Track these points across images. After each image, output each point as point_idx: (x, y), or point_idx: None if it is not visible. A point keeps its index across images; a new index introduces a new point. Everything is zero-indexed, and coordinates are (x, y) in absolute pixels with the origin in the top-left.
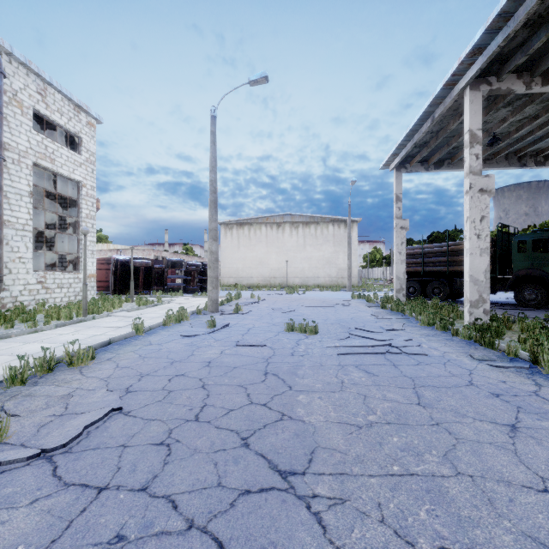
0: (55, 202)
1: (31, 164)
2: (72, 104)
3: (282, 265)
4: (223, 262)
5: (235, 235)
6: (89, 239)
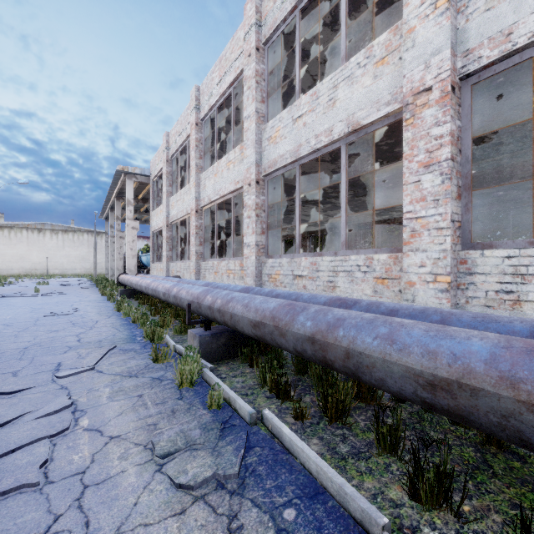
0: None
1: None
2: None
3: (43, 260)
4: None
5: None
6: None
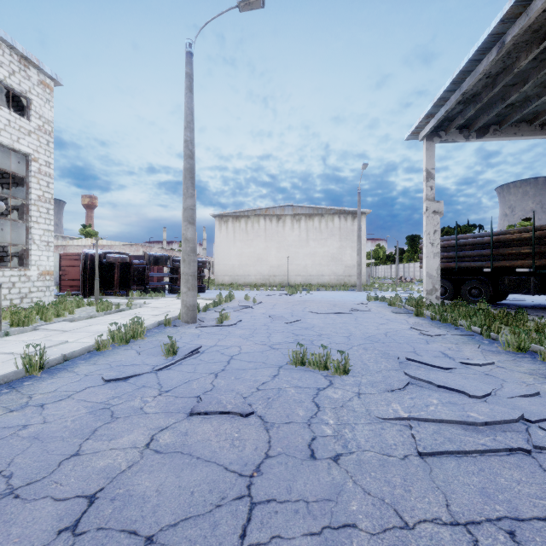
0: (2, 181)
1: None
2: (16, 54)
3: (283, 262)
4: (217, 259)
5: (231, 229)
6: (43, 227)
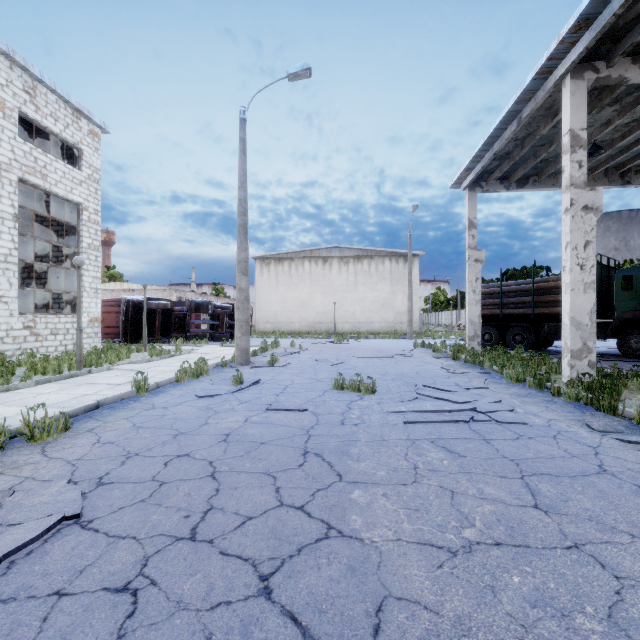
0: (50, 229)
1: (16, 179)
2: (70, 107)
3: (329, 308)
4: (258, 305)
5: (273, 272)
6: (92, 275)
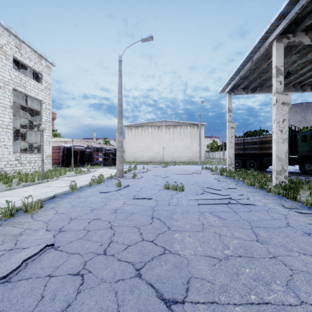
0: (27, 112)
1: (11, 89)
2: (37, 54)
3: (161, 150)
4: (126, 148)
5: (133, 133)
6: (47, 134)
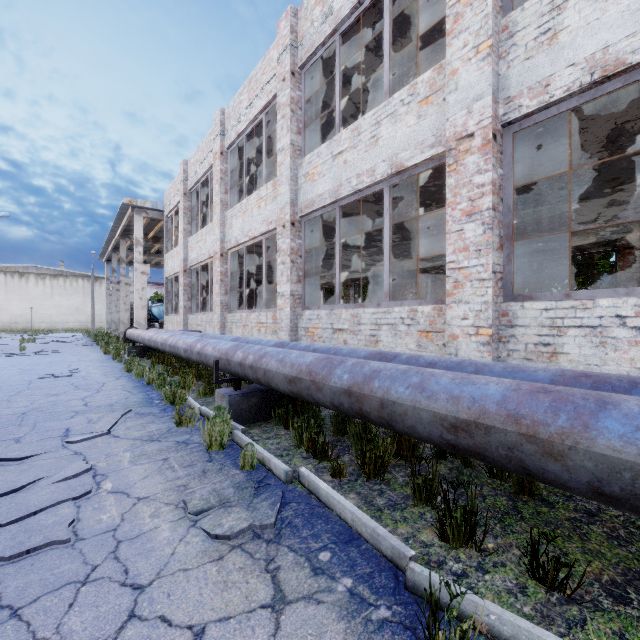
0: None
1: None
2: None
3: (26, 311)
4: None
5: None
6: None
